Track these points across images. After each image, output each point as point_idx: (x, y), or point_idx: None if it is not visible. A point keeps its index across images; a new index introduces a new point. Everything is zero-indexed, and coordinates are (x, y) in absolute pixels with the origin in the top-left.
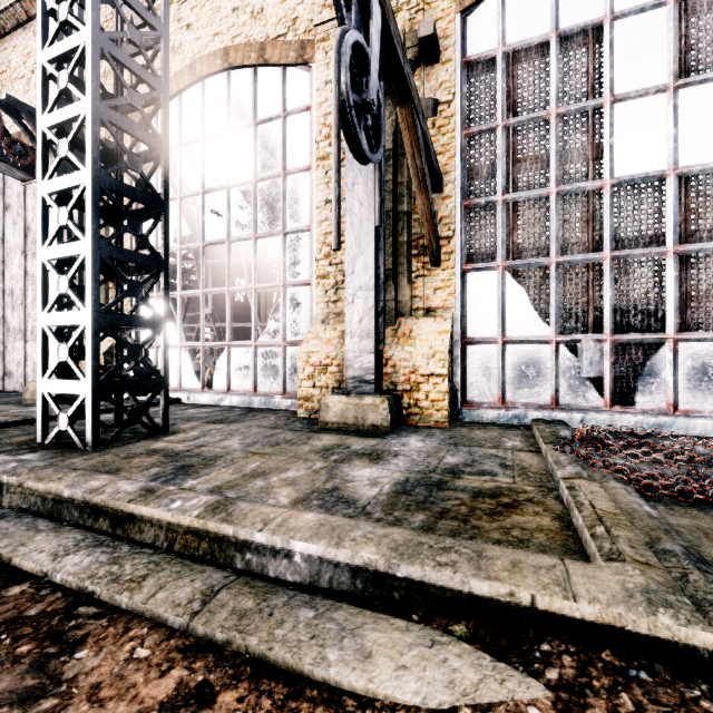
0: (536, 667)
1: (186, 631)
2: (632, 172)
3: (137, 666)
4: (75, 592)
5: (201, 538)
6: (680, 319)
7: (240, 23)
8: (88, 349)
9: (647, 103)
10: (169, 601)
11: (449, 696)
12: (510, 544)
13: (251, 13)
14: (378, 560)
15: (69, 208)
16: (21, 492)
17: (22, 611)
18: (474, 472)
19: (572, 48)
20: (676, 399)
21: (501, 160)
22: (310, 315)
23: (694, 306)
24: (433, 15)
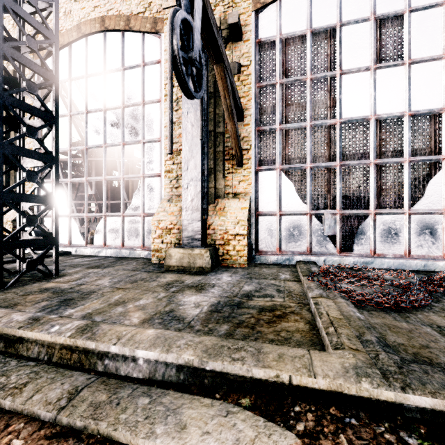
0: (291, 423)
1: (54, 422)
2: (351, 115)
3: None
4: None
5: (72, 351)
6: (377, 201)
7: (112, 1)
8: None
9: (360, 76)
10: (43, 400)
11: None
12: (279, 341)
13: None
14: (194, 360)
15: None
16: None
17: None
18: (260, 296)
19: (319, 40)
20: (375, 247)
21: (279, 104)
22: (160, 196)
23: (384, 195)
24: (238, 10)
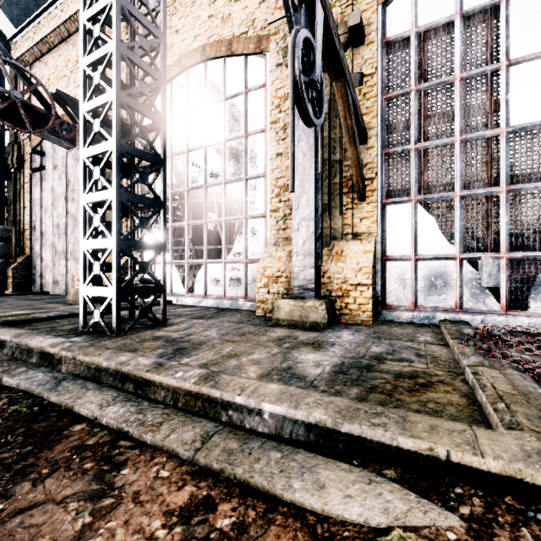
0: (451, 504)
1: (192, 461)
2: (525, 121)
3: (162, 482)
4: (116, 431)
5: (196, 399)
6: None
7: (213, 27)
8: (113, 265)
9: (539, 64)
10: (179, 440)
11: (385, 519)
12: (427, 413)
13: (221, 19)
14: (326, 420)
15: (101, 167)
16: (74, 363)
17: (84, 441)
18: (394, 359)
19: (473, 25)
20: None
21: (414, 117)
22: (265, 240)
23: None
24: (360, 8)
